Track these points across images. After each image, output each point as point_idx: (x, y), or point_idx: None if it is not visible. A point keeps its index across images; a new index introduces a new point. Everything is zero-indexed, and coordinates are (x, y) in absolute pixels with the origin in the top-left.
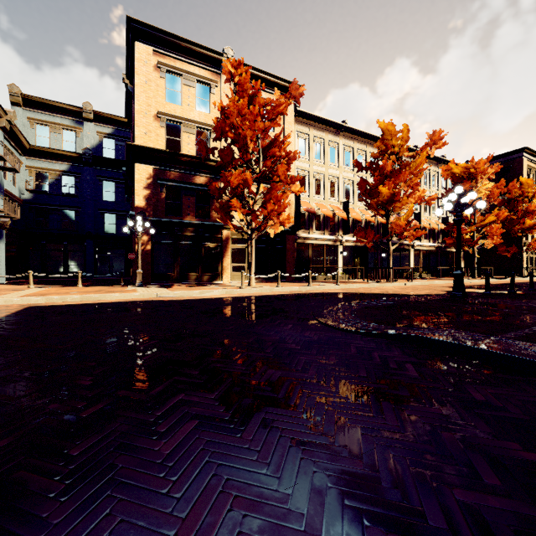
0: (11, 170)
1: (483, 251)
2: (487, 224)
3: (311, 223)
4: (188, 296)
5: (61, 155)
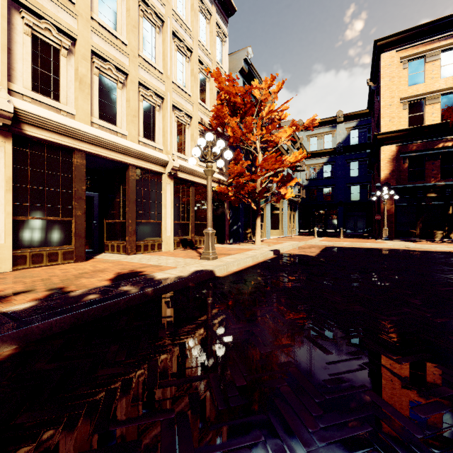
0: (301, 171)
1: None
2: None
3: None
4: (434, 249)
5: (323, 152)
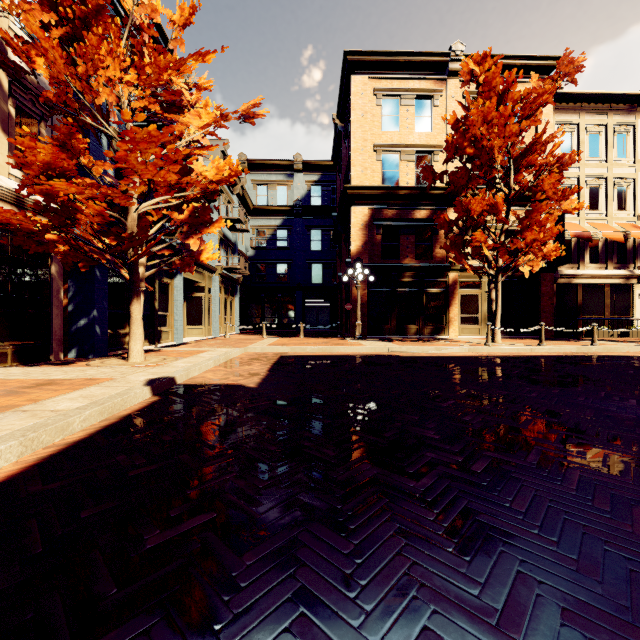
0: (244, 231)
1: None
2: None
3: (583, 253)
4: (423, 353)
5: (276, 210)
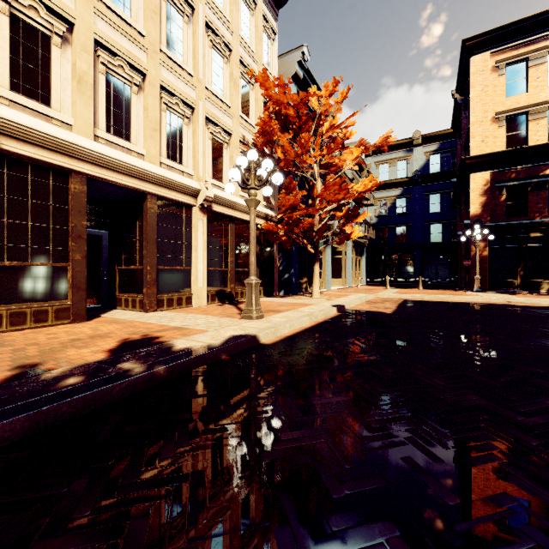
0: (369, 205)
1: None
2: None
3: None
4: (544, 304)
5: (396, 183)
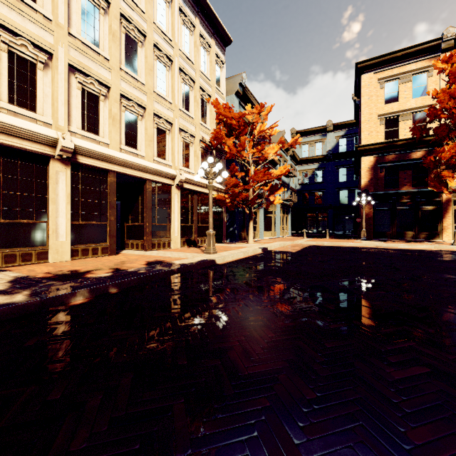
0: (293, 176)
1: None
2: None
3: None
4: (397, 247)
5: (314, 159)
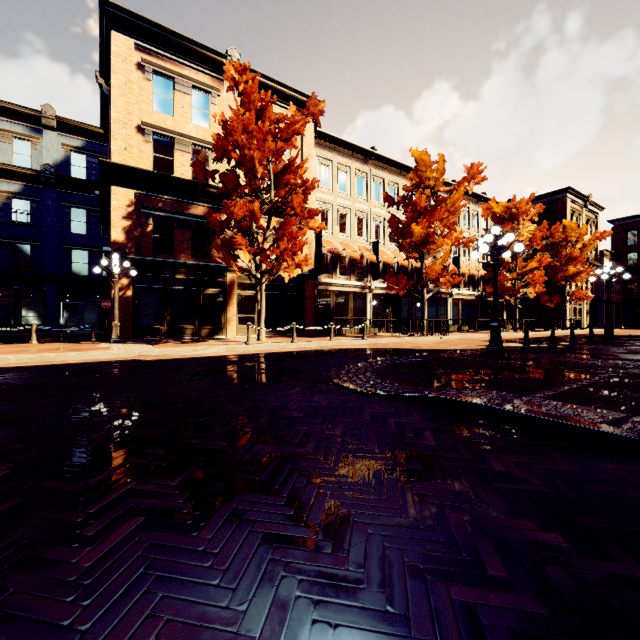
0: None
1: (526, 301)
2: (529, 270)
3: (335, 266)
4: (177, 355)
5: (11, 171)
